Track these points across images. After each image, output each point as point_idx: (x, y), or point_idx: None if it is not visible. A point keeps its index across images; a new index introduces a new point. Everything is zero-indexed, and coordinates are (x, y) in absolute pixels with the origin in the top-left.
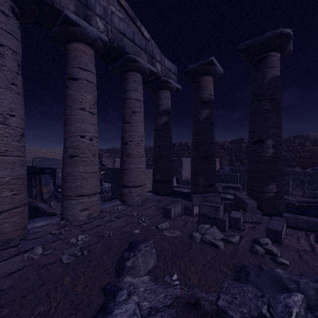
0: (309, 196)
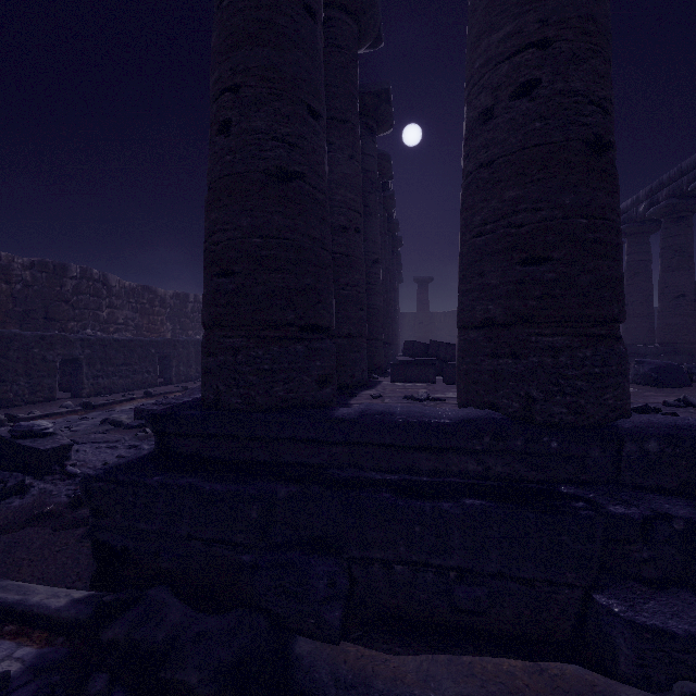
0: (90, 393)
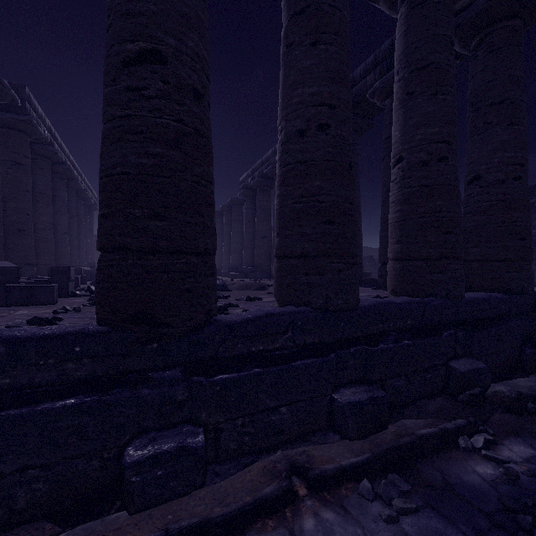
0: None
